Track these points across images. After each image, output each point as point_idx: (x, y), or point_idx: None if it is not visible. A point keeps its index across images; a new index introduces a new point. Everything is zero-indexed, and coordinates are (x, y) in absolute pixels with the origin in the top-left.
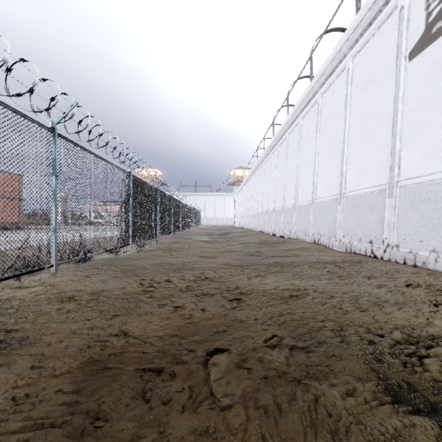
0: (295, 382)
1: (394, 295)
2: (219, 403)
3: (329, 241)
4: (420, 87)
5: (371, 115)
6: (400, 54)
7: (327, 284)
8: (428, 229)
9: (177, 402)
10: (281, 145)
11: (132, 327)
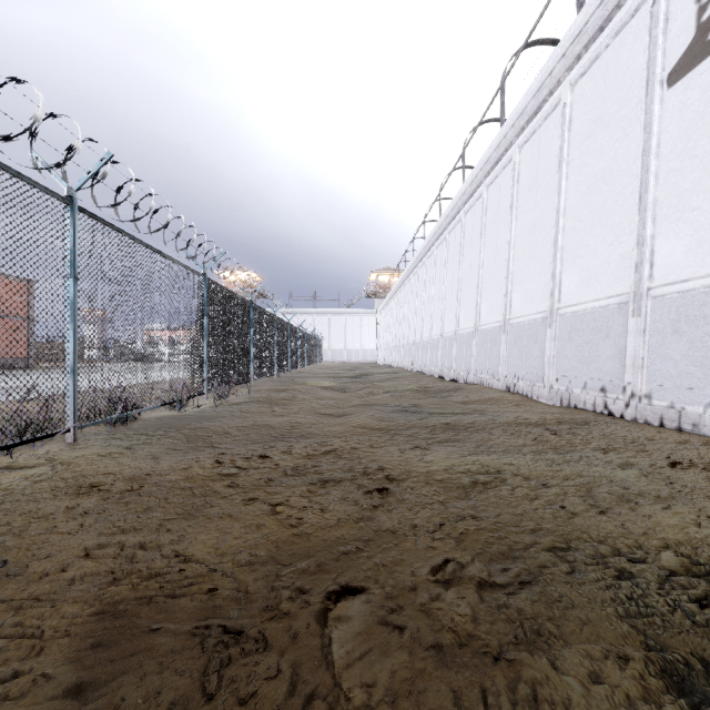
0: (492, 657)
1: (652, 482)
2: (347, 704)
3: (533, 388)
4: (688, 130)
5: (604, 180)
6: (652, 77)
7: (535, 463)
8: (702, 368)
9: (267, 701)
10: (453, 231)
11: (195, 542)
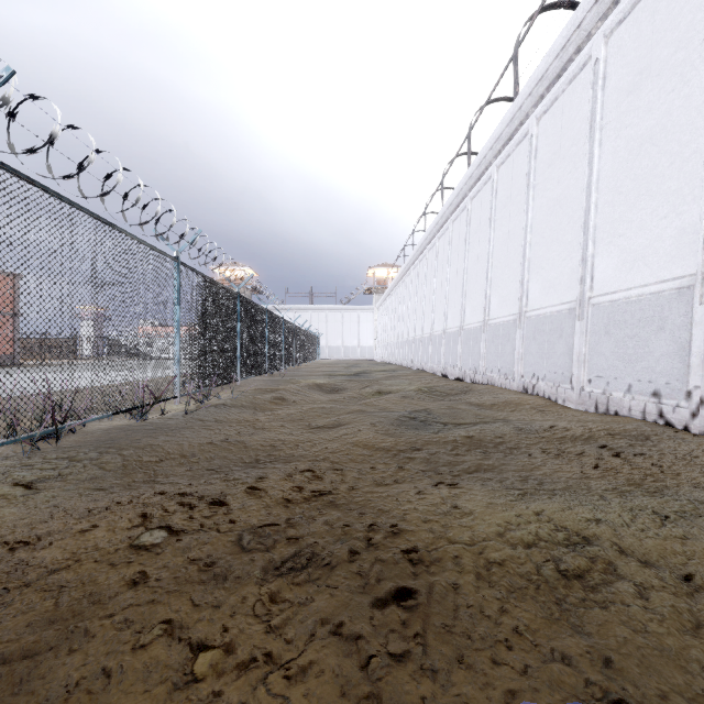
0: None
1: None
2: None
3: (558, 390)
4: None
5: (653, 140)
6: None
7: (634, 519)
8: None
9: None
10: (457, 220)
11: None
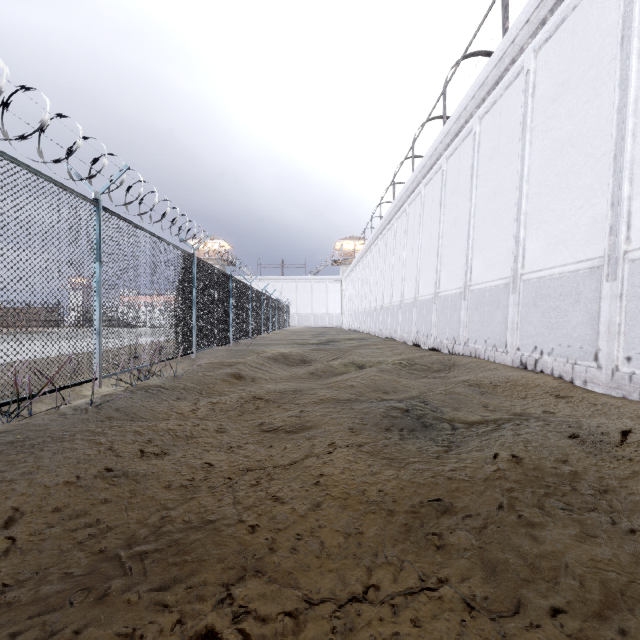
0: None
1: None
2: None
3: (575, 367)
4: None
5: None
6: None
7: None
8: None
9: None
10: (429, 183)
11: None
